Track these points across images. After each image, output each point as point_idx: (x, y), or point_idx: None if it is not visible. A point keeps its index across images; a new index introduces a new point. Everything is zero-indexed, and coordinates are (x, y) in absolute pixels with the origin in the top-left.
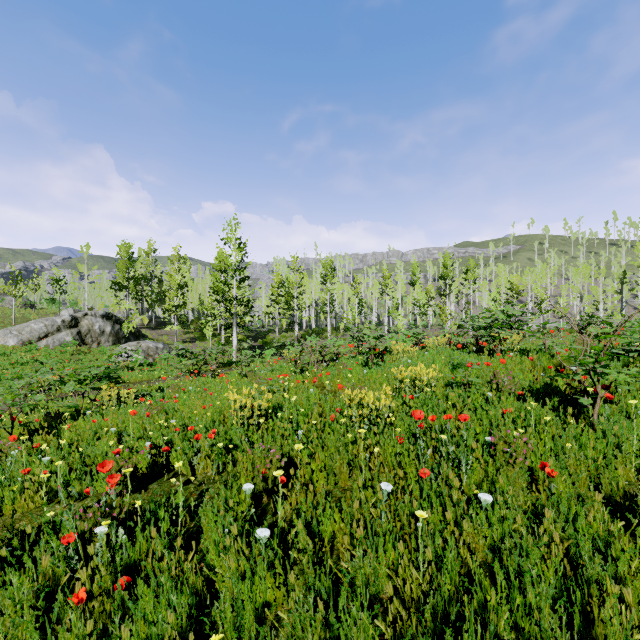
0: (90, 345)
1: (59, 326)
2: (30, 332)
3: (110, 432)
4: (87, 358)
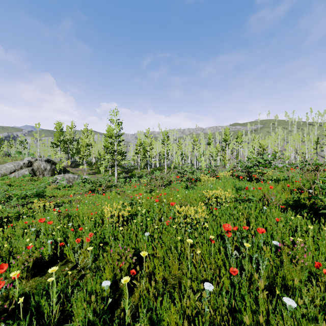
0: (38, 176)
1: (21, 166)
2: (5, 169)
3: (31, 231)
4: (36, 183)
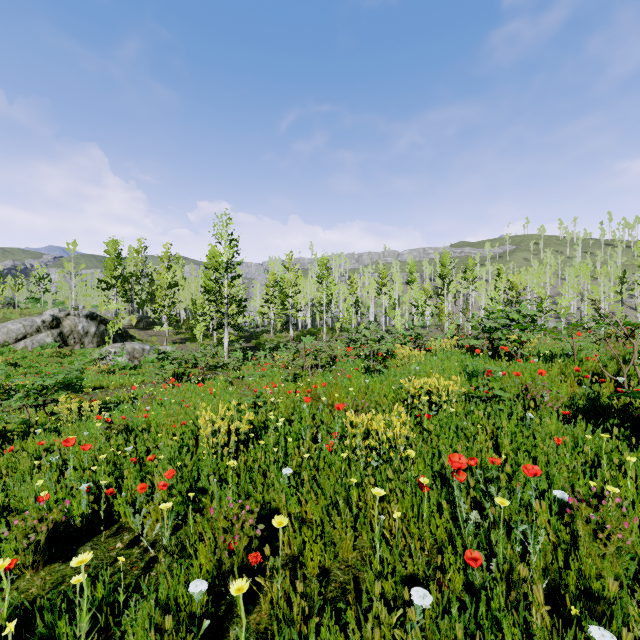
0: (72, 347)
1: (39, 327)
2: (7, 333)
3: (49, 463)
4: (67, 361)
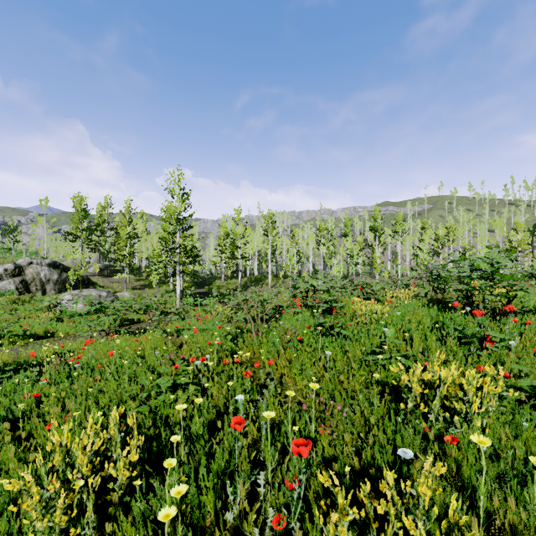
0: (34, 293)
1: (1, 275)
2: None
3: None
4: (24, 307)
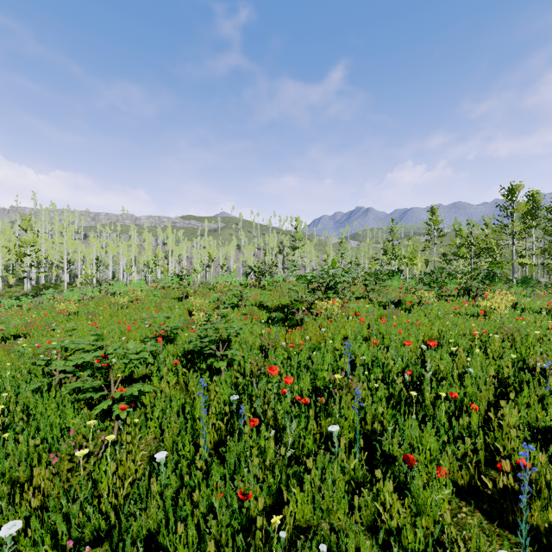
0: None
1: None
2: None
3: None
4: None
